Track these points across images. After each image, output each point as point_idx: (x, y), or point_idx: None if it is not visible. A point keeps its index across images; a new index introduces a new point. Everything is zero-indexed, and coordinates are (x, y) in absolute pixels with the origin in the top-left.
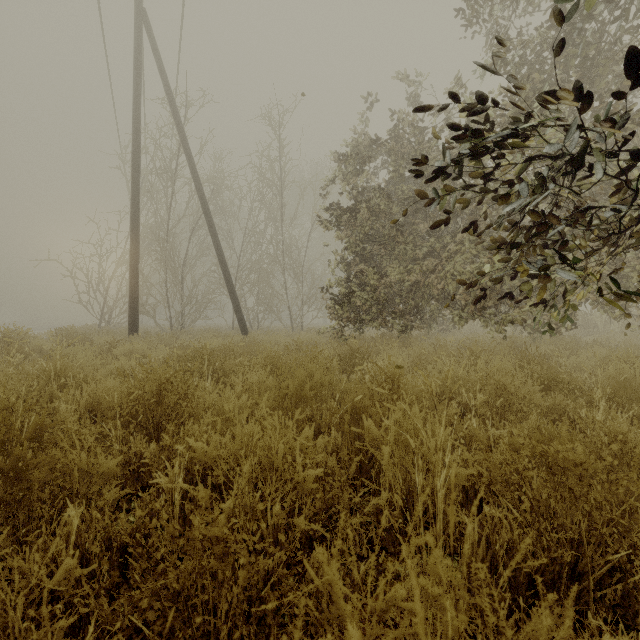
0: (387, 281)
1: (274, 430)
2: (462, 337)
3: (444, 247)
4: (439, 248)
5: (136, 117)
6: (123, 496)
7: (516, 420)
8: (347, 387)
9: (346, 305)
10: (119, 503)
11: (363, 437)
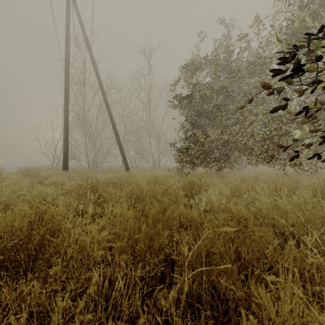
0: (210, 139)
1: None
2: (251, 172)
3: (244, 119)
4: (241, 119)
5: (67, 50)
6: None
7: None
8: (192, 216)
9: (185, 154)
10: None
11: (215, 282)
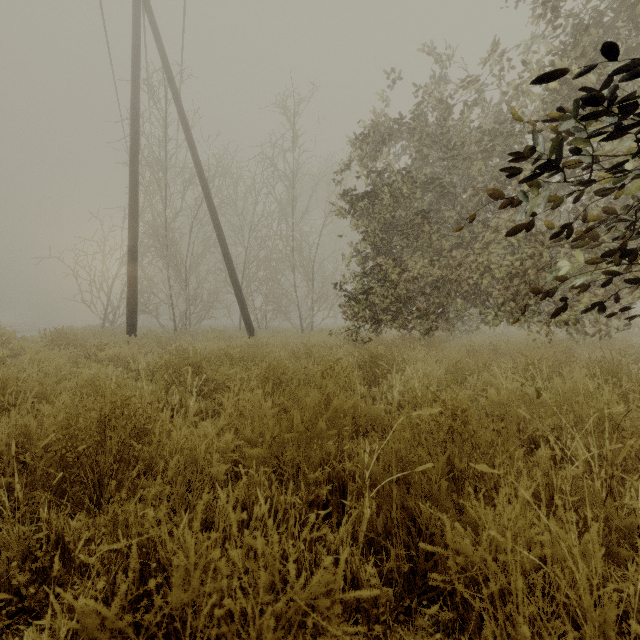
0: (409, 276)
1: (257, 559)
2: (488, 339)
3: (474, 237)
4: (468, 238)
5: (134, 102)
6: (20, 611)
7: (636, 471)
8: (376, 412)
9: (362, 303)
10: (2, 634)
11: (414, 510)
